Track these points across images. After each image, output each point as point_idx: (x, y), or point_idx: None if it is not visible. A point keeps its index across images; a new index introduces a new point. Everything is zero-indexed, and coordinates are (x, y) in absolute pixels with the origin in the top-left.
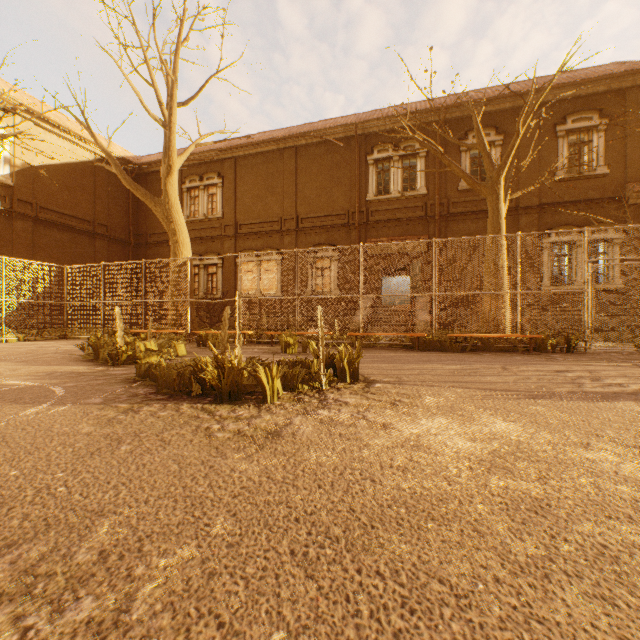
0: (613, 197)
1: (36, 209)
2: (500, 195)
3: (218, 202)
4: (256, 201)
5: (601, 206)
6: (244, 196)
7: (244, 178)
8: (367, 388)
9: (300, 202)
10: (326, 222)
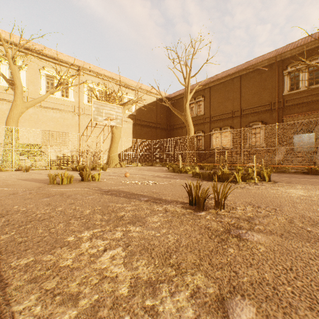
0: None
1: (141, 121)
2: None
3: (202, 108)
4: (219, 105)
5: None
6: (214, 103)
7: (214, 95)
8: (273, 183)
9: (242, 102)
10: (257, 110)
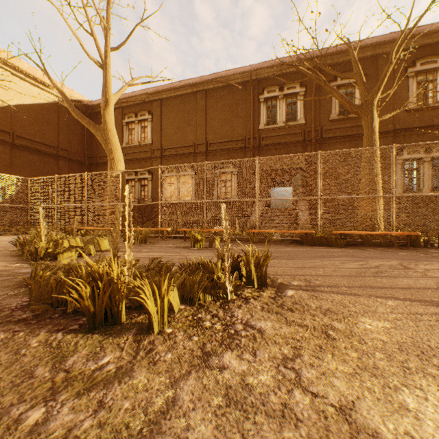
0: None
1: (12, 137)
2: (374, 115)
3: (148, 132)
4: (176, 131)
5: None
6: (167, 128)
7: (167, 114)
8: (279, 298)
9: (209, 131)
10: (228, 146)
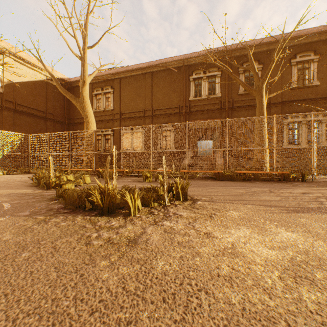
0: (322, 97)
1: (15, 105)
2: (263, 95)
3: (111, 101)
4: (131, 101)
5: (315, 102)
6: (124, 98)
7: (124, 89)
8: (193, 204)
9: (154, 101)
10: (168, 112)
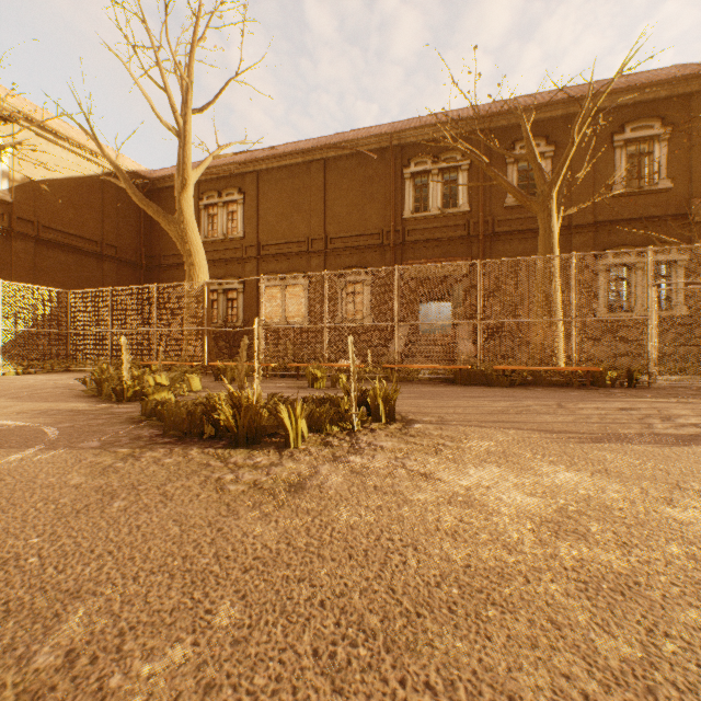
0: (677, 214)
1: (37, 228)
2: (552, 211)
3: (239, 220)
4: (281, 219)
5: (663, 224)
6: (267, 214)
7: (267, 194)
8: (405, 429)
9: (329, 220)
10: (358, 242)
